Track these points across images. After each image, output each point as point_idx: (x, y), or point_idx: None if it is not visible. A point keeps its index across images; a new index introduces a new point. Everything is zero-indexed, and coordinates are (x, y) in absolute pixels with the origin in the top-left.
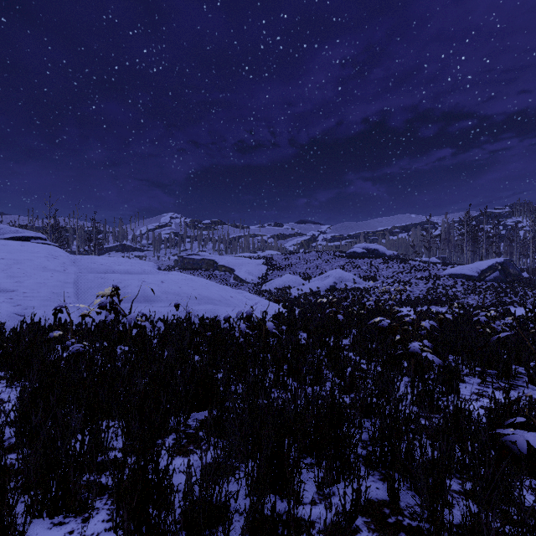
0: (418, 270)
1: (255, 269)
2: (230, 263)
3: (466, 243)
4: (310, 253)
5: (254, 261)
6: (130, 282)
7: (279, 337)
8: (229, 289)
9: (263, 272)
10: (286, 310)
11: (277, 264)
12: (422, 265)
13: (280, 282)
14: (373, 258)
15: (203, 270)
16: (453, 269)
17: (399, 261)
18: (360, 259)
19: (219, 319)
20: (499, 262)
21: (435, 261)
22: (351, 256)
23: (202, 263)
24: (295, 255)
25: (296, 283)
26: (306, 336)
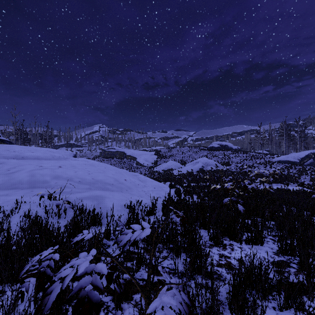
0: (256, 158)
1: (150, 157)
2: (134, 154)
3: (284, 141)
4: (184, 147)
5: (149, 153)
6: (24, 167)
7: (174, 248)
8: (125, 172)
9: (154, 159)
10: (173, 190)
11: (164, 154)
12: (258, 155)
13: (165, 166)
14: (225, 150)
15: (116, 158)
16: (281, 157)
17: (242, 152)
18: (217, 151)
19: (98, 213)
20: (312, 152)
21: (265, 152)
22: (211, 149)
23: (116, 154)
24: (175, 148)
25: (176, 166)
26: (206, 237)
